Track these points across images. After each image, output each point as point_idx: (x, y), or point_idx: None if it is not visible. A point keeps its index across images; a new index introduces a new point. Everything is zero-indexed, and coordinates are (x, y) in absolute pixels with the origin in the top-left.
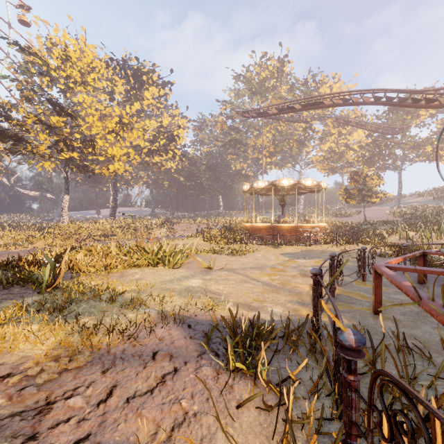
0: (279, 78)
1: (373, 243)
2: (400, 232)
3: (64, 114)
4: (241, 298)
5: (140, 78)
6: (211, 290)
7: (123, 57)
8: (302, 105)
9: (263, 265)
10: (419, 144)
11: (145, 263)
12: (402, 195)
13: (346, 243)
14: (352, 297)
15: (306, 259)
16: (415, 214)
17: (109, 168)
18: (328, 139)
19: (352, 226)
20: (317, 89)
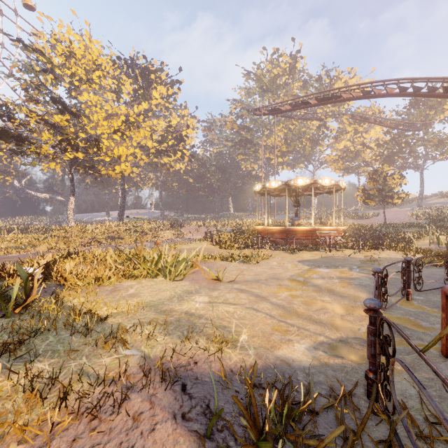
0: (292, 75)
1: (400, 249)
2: (428, 236)
3: (67, 112)
4: (257, 326)
5: (148, 77)
6: (218, 313)
7: (130, 56)
8: (318, 100)
9: (280, 276)
10: (443, 141)
11: (143, 274)
12: (424, 196)
13: (370, 248)
14: (403, 325)
15: (329, 268)
16: (440, 215)
17: (115, 169)
18: (343, 138)
19: (371, 229)
20: (332, 85)
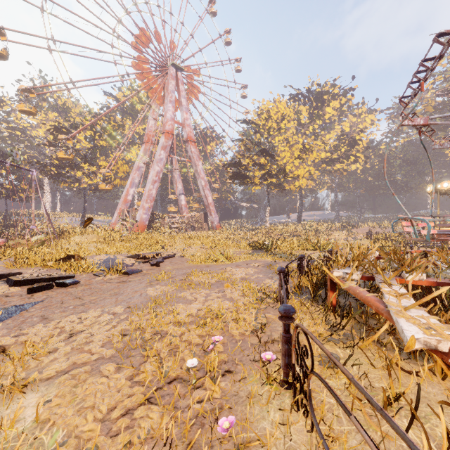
0: None
1: None
2: None
3: (267, 156)
4: None
5: (321, 98)
6: None
7: (306, 89)
8: None
9: None
10: None
11: (310, 248)
12: None
13: None
14: None
15: None
16: None
17: (295, 184)
18: None
19: None
20: None
